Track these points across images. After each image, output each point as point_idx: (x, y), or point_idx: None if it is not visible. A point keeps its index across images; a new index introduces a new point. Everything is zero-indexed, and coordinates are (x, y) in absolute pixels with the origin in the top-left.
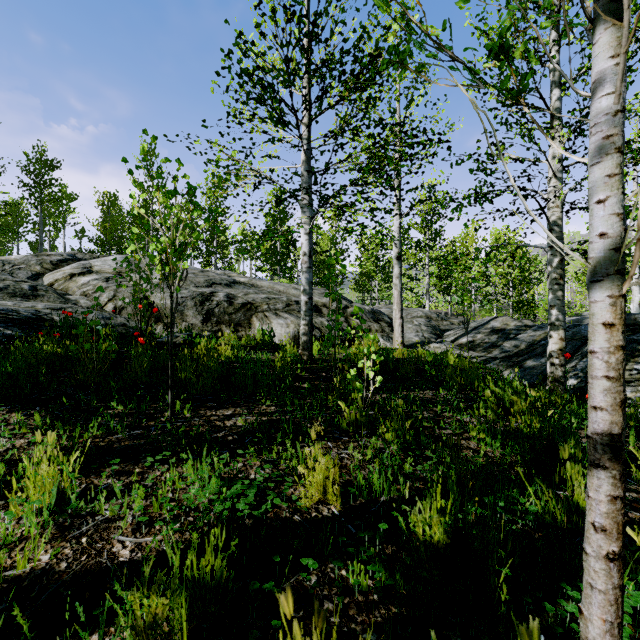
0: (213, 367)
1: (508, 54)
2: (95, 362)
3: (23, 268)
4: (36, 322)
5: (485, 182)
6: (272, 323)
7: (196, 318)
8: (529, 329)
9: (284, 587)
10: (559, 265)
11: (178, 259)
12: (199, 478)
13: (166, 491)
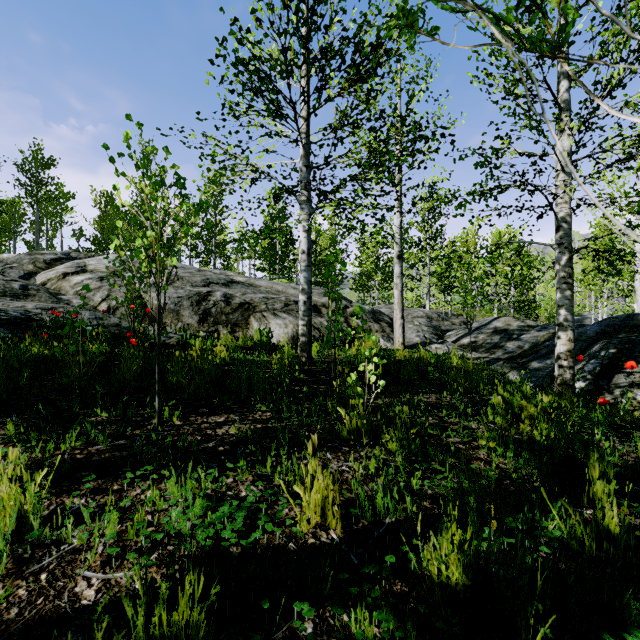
0: (207, 370)
1: (542, 3)
2: (81, 365)
3: (15, 267)
4: (25, 322)
5: (492, 176)
6: (270, 323)
7: (192, 318)
8: (532, 329)
9: (274, 638)
10: (568, 263)
11: (166, 255)
12: (183, 497)
13: (145, 513)
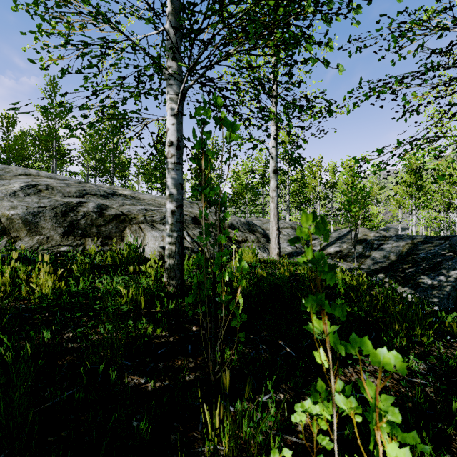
0: None
1: None
2: None
3: None
4: None
5: None
6: (146, 236)
7: (55, 231)
8: (389, 239)
9: None
10: None
11: None
12: None
13: None
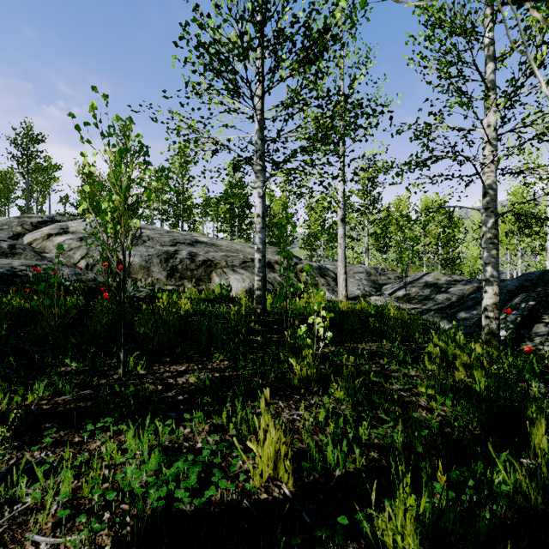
0: (171, 321)
1: None
2: (56, 317)
3: (5, 229)
4: (10, 278)
5: (427, 147)
6: (230, 278)
7: (161, 274)
8: (458, 283)
9: None
10: (493, 225)
11: (130, 217)
12: (141, 450)
13: (103, 467)
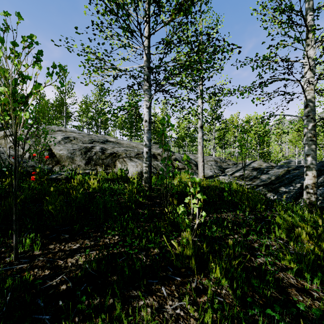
0: (77, 199)
1: None
2: None
3: None
4: None
5: (272, 67)
6: (128, 165)
7: (81, 162)
8: (274, 168)
9: None
10: (313, 128)
11: (19, 109)
12: None
13: None
